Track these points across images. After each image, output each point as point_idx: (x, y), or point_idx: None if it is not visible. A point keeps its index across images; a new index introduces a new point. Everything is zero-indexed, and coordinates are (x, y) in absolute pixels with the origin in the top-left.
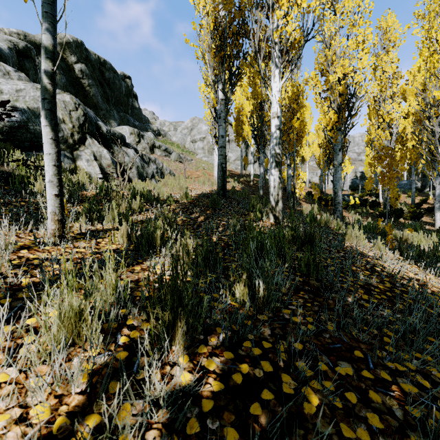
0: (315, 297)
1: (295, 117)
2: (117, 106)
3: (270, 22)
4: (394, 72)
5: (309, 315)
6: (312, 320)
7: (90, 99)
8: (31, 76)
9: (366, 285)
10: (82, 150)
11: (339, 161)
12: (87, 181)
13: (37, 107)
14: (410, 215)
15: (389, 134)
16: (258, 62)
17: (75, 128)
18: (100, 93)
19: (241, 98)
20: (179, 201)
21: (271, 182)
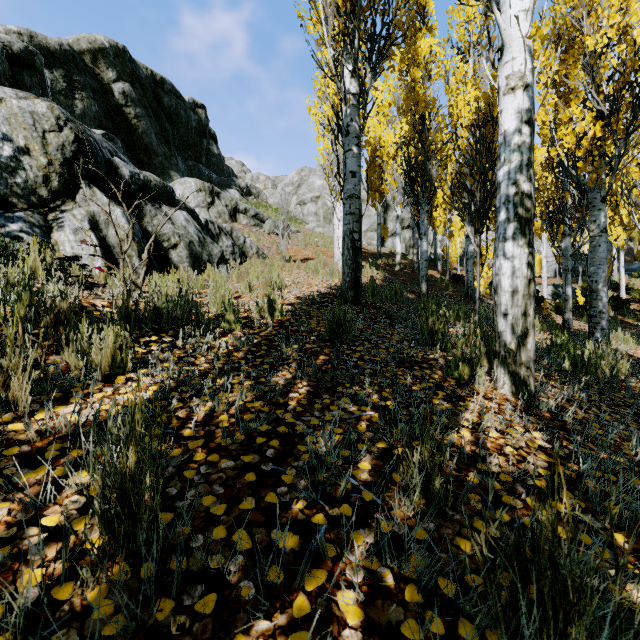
0: None
1: None
2: (184, 150)
3: None
4: None
5: None
6: None
7: (138, 138)
8: None
9: None
10: (68, 211)
11: (603, 224)
12: (44, 277)
13: None
14: None
15: None
16: None
17: (53, 165)
18: (155, 130)
19: (378, 128)
20: (254, 321)
21: (504, 278)
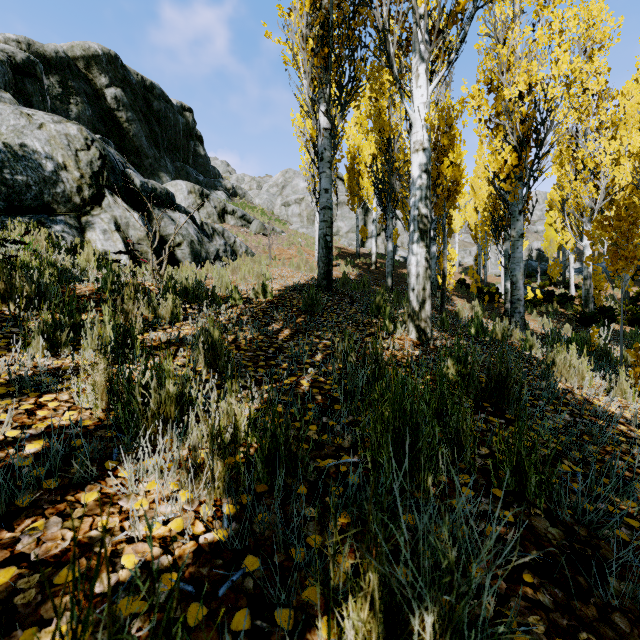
0: (570, 599)
1: (445, 160)
2: (172, 152)
3: None
4: (600, 90)
5: None
6: None
7: (129, 141)
8: (37, 105)
9: None
10: (97, 215)
11: (520, 231)
12: (95, 266)
13: (20, 144)
14: (628, 317)
15: (594, 188)
16: (388, 50)
17: (84, 178)
18: (145, 133)
19: (357, 138)
20: (252, 300)
21: (412, 267)
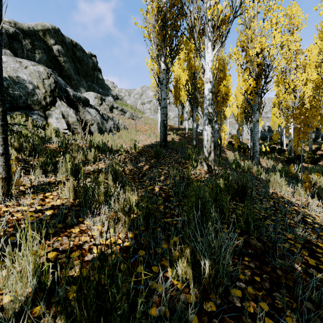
0: (261, 265)
1: (221, 84)
2: (86, 77)
3: (204, 1)
4: (297, 49)
5: (262, 298)
6: (267, 307)
7: (65, 72)
8: (19, 54)
9: (306, 243)
10: (53, 110)
11: (257, 119)
12: (54, 135)
13: (16, 76)
14: (310, 160)
15: (294, 97)
16: (194, 36)
17: (47, 92)
18: (73, 68)
19: (178, 71)
20: (129, 151)
21: (205, 136)
